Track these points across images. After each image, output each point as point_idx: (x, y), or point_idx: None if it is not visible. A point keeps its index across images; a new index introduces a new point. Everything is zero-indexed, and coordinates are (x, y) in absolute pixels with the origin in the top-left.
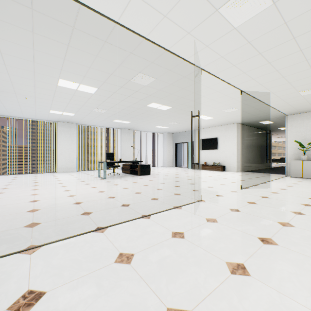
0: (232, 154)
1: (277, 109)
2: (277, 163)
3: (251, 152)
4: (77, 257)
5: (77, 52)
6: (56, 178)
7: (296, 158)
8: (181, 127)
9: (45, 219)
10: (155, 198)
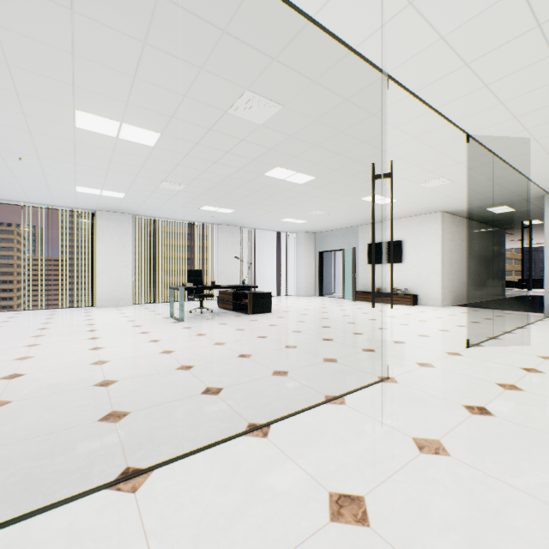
0: (432, 272)
1: (532, 179)
2: (510, 288)
3: (468, 269)
4: None
5: (98, 32)
6: (88, 319)
7: None
8: (332, 220)
9: (6, 435)
10: (281, 371)
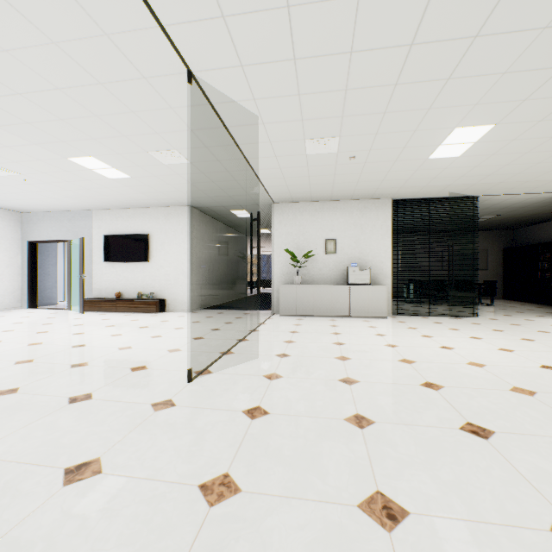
0: (181, 273)
1: (263, 181)
2: None
3: (217, 270)
4: None
5: None
6: None
7: (287, 281)
8: (40, 192)
9: None
10: None
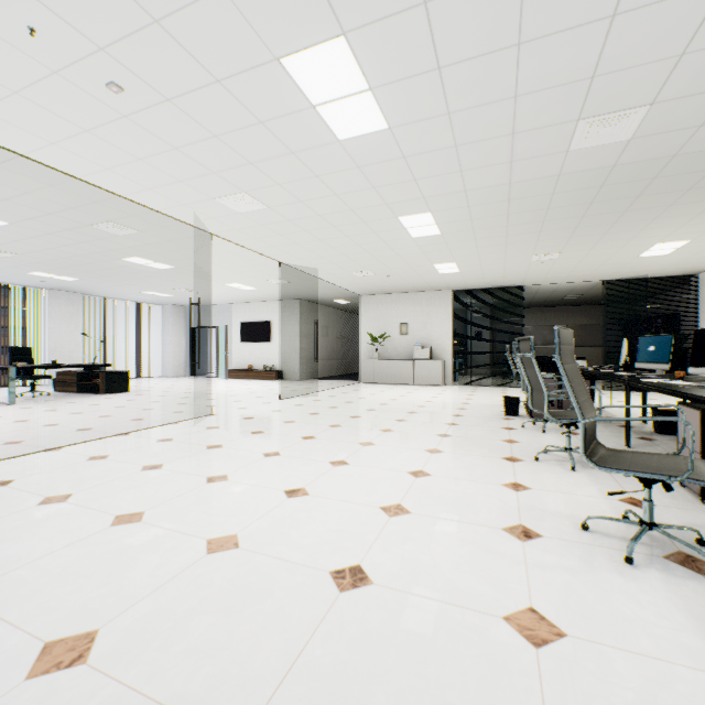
0: (293, 350)
1: (342, 287)
2: None
3: (326, 348)
4: (35, 465)
5: None
6: None
7: (371, 357)
8: (203, 297)
9: None
10: (139, 419)
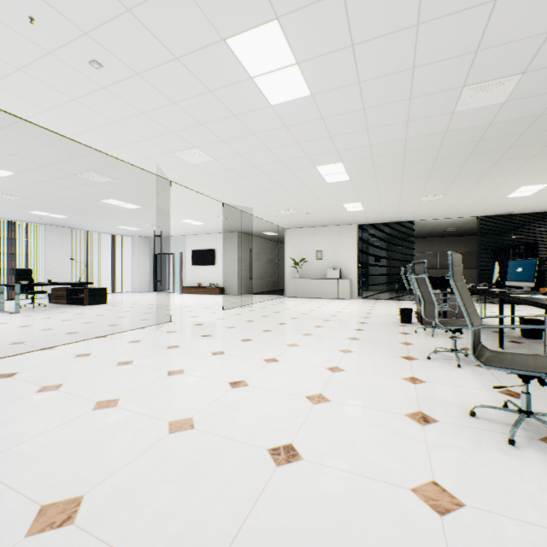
0: (233, 272)
1: (271, 222)
2: None
3: (258, 270)
4: (34, 361)
5: None
6: None
7: (293, 277)
8: (163, 230)
9: None
10: (114, 325)
